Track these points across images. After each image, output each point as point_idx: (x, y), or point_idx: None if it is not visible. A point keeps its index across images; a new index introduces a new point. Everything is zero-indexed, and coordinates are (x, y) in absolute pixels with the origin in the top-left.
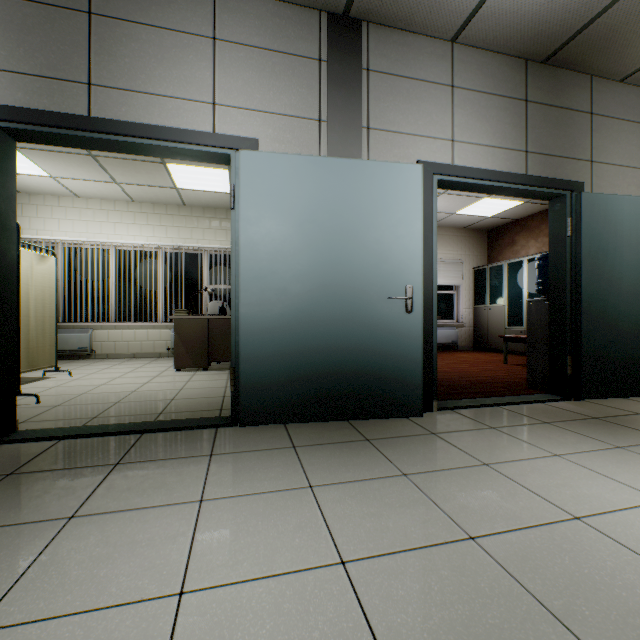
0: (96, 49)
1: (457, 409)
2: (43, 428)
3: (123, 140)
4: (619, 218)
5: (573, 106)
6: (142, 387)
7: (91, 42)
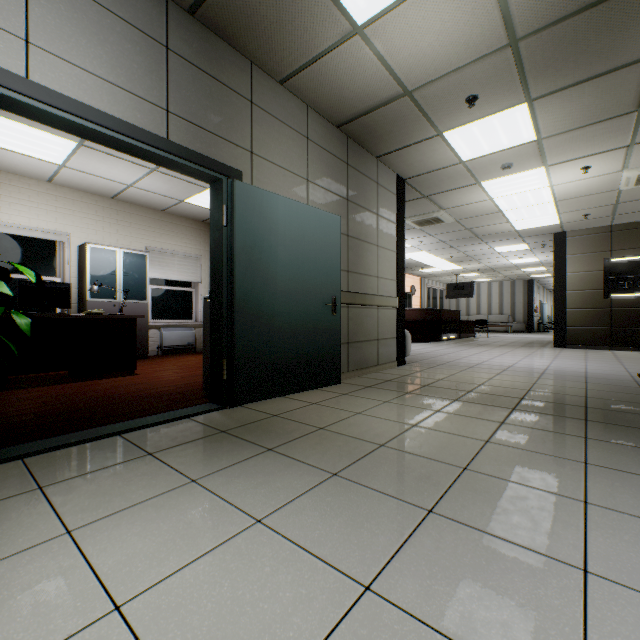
0: None
1: (38, 455)
2: None
3: None
4: (275, 217)
5: (231, 85)
6: None
7: None
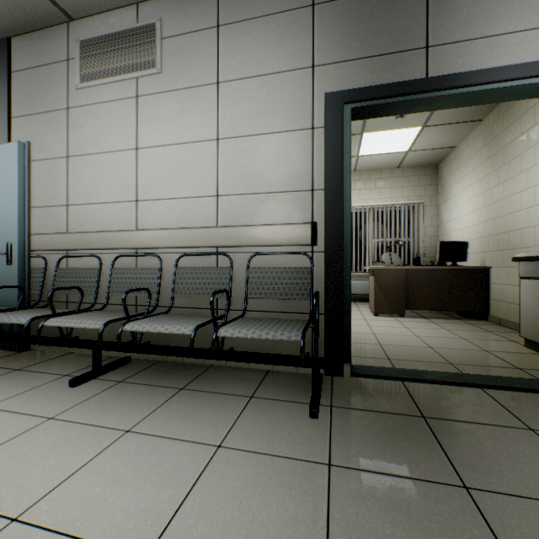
0: (432, 12)
1: None
2: (368, 365)
3: (458, 92)
4: None
5: None
6: (373, 330)
7: (427, 7)
